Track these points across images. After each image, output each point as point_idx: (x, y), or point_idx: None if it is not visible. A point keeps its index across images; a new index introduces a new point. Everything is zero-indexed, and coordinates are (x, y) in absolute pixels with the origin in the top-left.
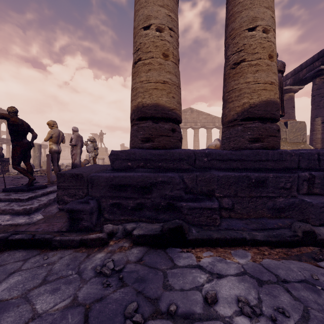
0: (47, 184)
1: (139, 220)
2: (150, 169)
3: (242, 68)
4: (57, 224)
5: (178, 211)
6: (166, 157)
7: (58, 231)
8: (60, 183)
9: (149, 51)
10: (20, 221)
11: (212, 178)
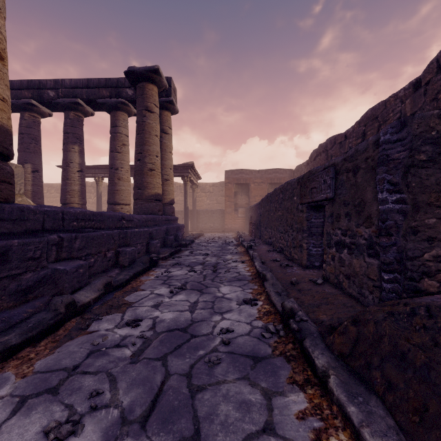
0: None
1: None
2: None
3: None
4: None
5: None
6: None
7: None
8: None
9: None
10: None
11: None
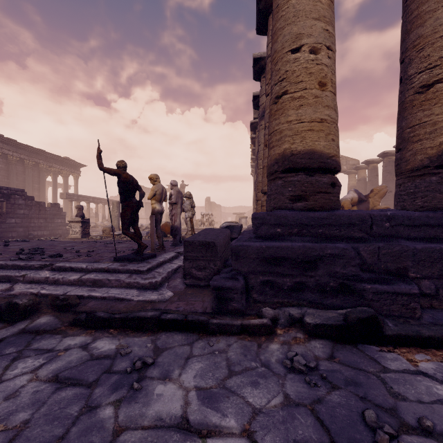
0: (152, 252)
1: (298, 304)
2: (306, 237)
3: (438, 91)
4: (196, 303)
5: (357, 295)
6: (329, 222)
7: (203, 312)
8: (187, 252)
9: (300, 81)
10: (153, 298)
11: (404, 251)
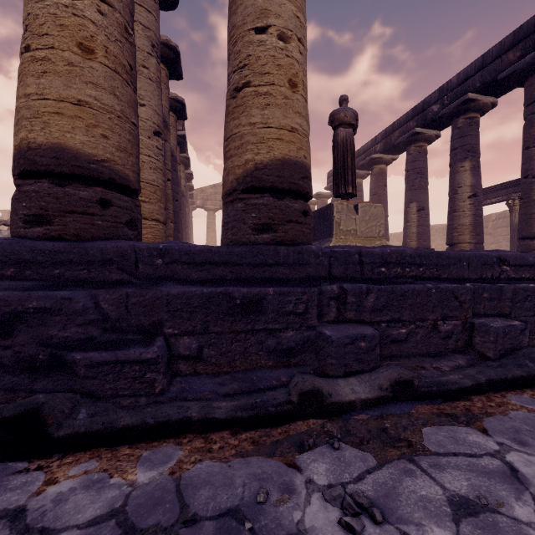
0: None
1: None
2: (31, 282)
3: (245, 97)
4: None
5: (71, 371)
6: (71, 257)
7: None
8: None
9: (45, 33)
10: None
11: (159, 299)
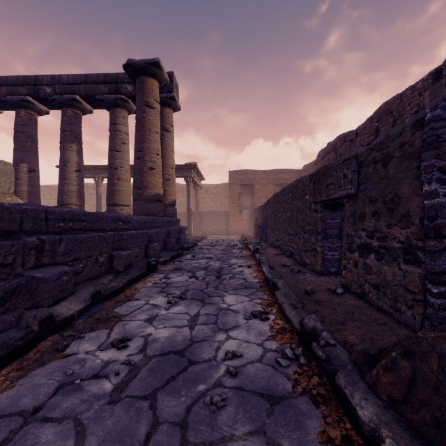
0: None
1: None
2: None
3: None
4: None
5: None
6: None
7: None
8: None
9: None
10: None
11: None
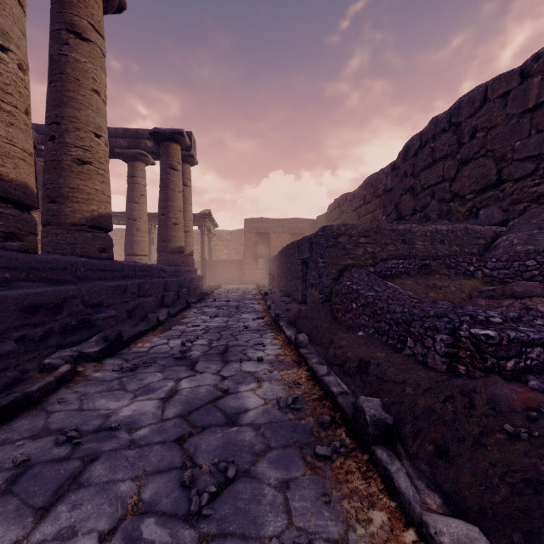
0: None
1: (49, 352)
2: (35, 282)
3: (91, 171)
4: None
5: (92, 326)
6: (52, 266)
7: None
8: None
9: (11, 93)
10: None
11: (103, 288)
